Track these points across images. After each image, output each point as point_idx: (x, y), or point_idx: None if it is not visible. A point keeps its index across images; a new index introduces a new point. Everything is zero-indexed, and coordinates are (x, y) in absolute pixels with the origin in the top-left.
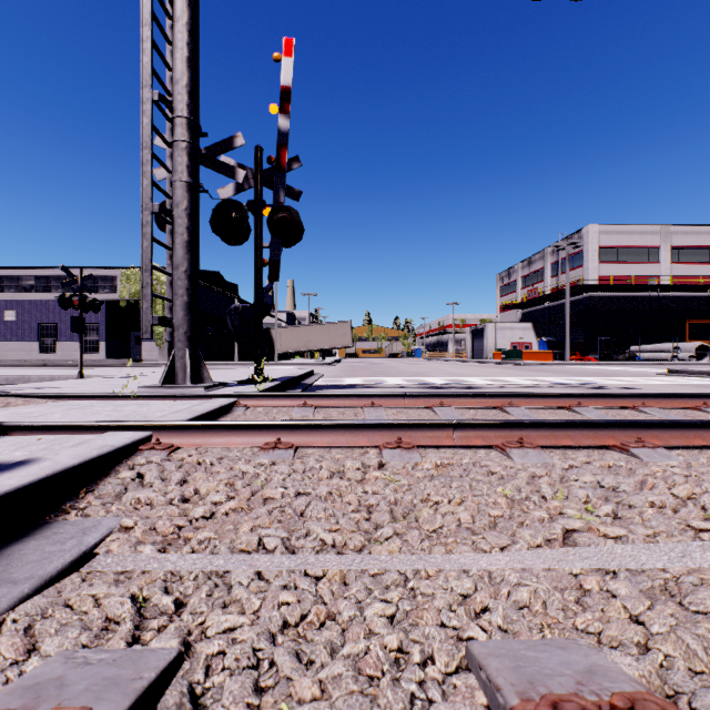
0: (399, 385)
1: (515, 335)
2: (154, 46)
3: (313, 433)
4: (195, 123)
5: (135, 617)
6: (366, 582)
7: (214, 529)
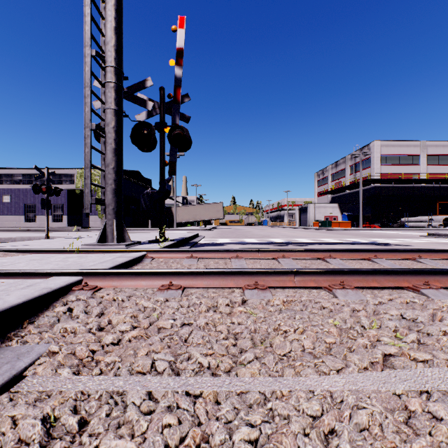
0: (254, 243)
1: (327, 211)
2: (93, 19)
3: (195, 278)
4: (120, 71)
5: (39, 442)
6: (234, 404)
7: (118, 354)
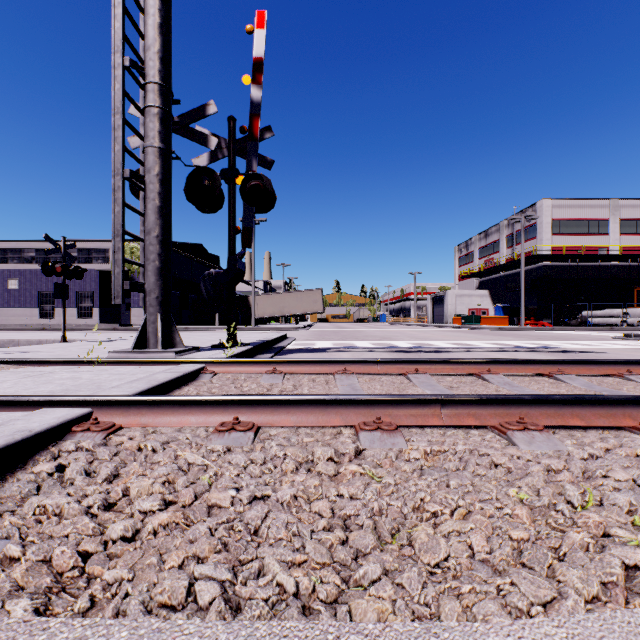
0: (368, 349)
1: (473, 302)
2: (126, 12)
3: (278, 410)
4: (167, 89)
5: None
6: None
7: (128, 565)
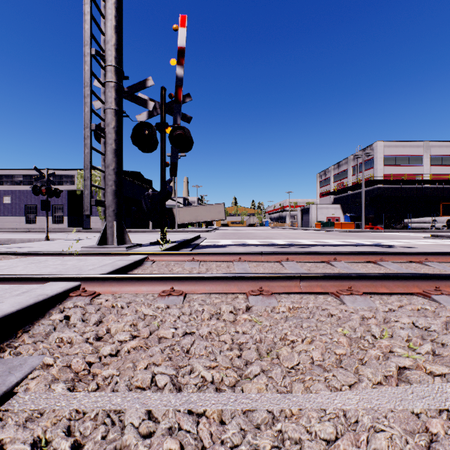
0: (256, 245)
1: (329, 212)
2: (93, 18)
3: (198, 283)
4: (120, 70)
5: None
6: (240, 426)
7: (116, 367)
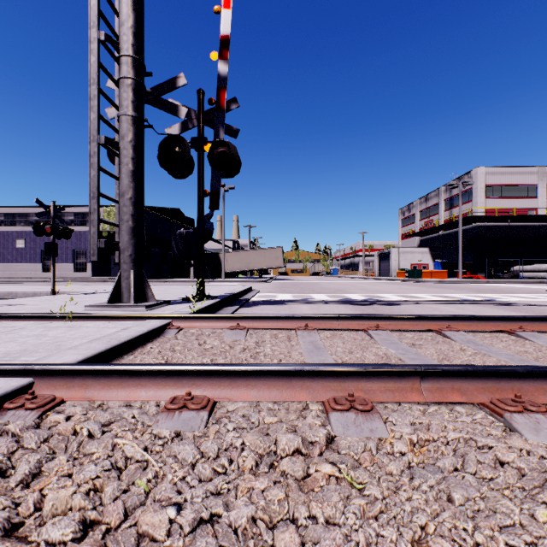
0: (325, 301)
1: (414, 258)
2: None
3: (236, 381)
4: (140, 62)
5: None
6: None
7: None
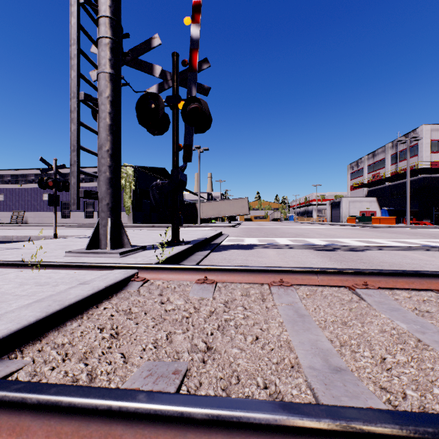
0: (289, 246)
1: (363, 206)
2: None
3: (186, 435)
4: (116, 23)
5: None
6: None
7: None
